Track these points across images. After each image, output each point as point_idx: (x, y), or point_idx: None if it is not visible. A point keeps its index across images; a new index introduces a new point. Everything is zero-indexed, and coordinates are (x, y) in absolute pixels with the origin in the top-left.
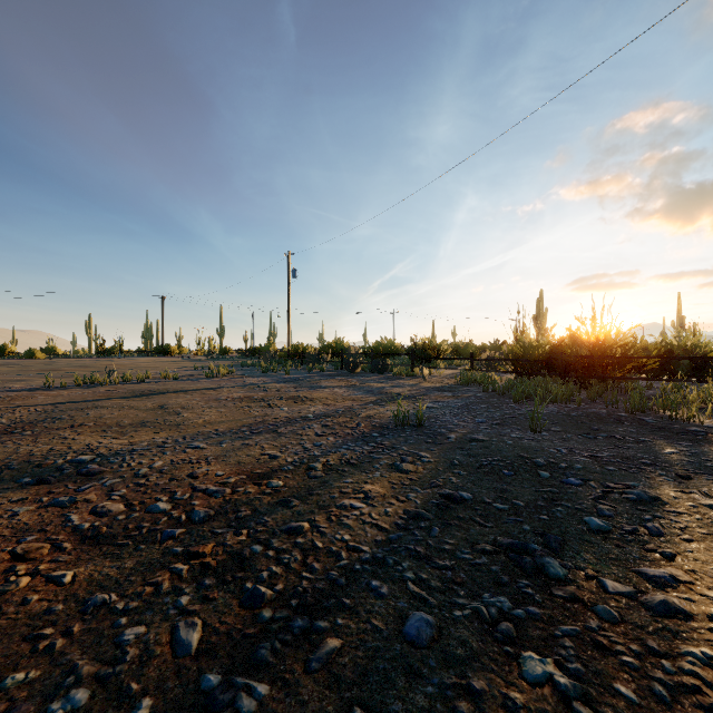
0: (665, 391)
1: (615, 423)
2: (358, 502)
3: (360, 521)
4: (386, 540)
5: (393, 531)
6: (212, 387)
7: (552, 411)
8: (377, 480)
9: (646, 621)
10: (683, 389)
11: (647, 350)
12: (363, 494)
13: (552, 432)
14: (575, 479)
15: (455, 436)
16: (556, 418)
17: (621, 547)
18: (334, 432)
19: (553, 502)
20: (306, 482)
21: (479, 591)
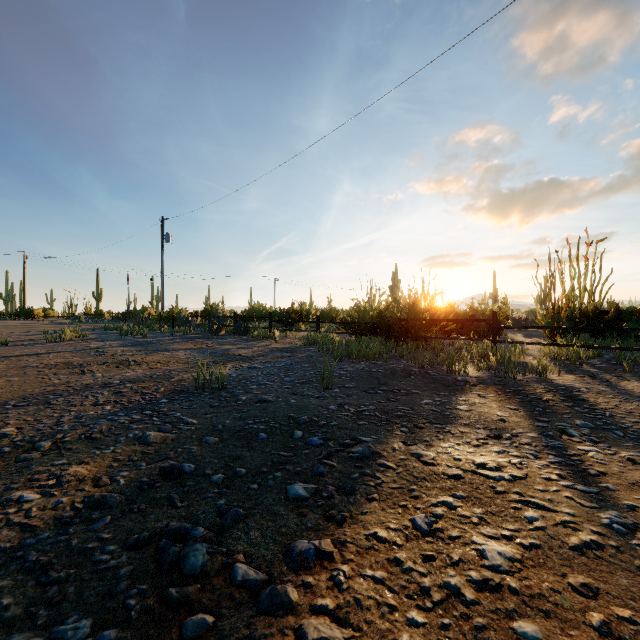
0: (458, 348)
1: (403, 378)
2: (33, 493)
3: (2, 523)
4: (14, 548)
5: (43, 531)
6: (39, 352)
7: (358, 368)
8: (99, 458)
9: (237, 626)
10: (470, 346)
11: (458, 314)
12: (56, 479)
13: (343, 389)
14: (318, 438)
15: (246, 397)
16: (358, 374)
17: (302, 516)
18: (117, 400)
19: (277, 467)
20: (4, 469)
21: (71, 612)
